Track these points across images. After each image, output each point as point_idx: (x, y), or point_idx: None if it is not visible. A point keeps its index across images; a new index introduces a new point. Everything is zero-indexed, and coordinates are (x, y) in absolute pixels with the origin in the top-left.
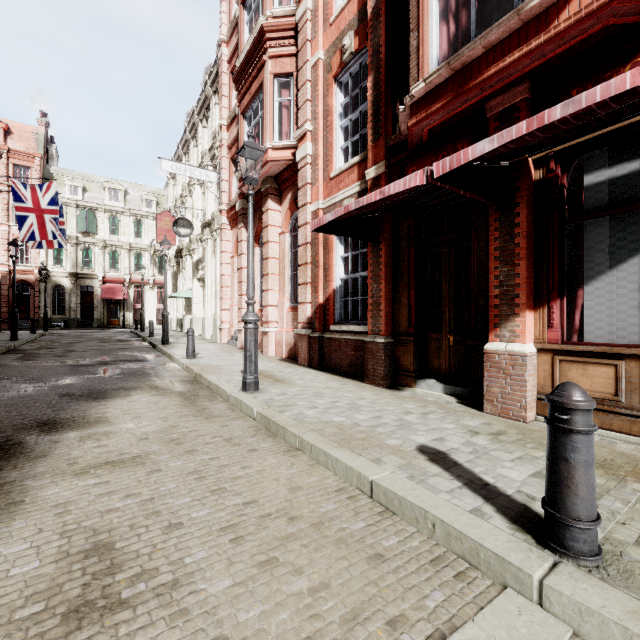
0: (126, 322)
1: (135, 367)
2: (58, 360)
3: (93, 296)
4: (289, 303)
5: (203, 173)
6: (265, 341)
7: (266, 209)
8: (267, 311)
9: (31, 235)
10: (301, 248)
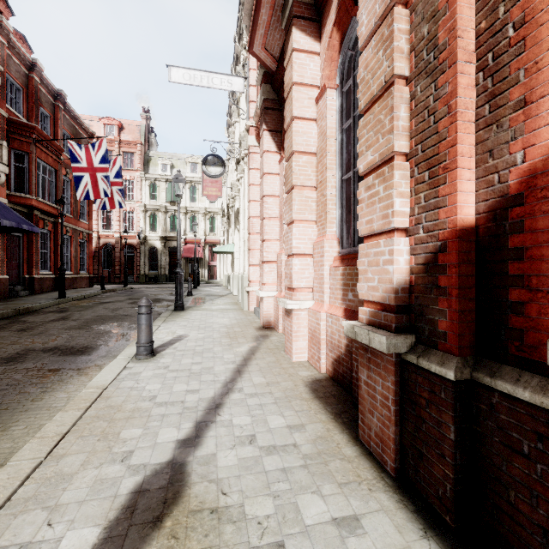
0: (202, 277)
1: (20, 379)
2: None
3: None
4: (336, 247)
5: (224, 80)
6: (287, 327)
7: (289, 54)
8: (290, 266)
9: (86, 194)
10: (367, 47)
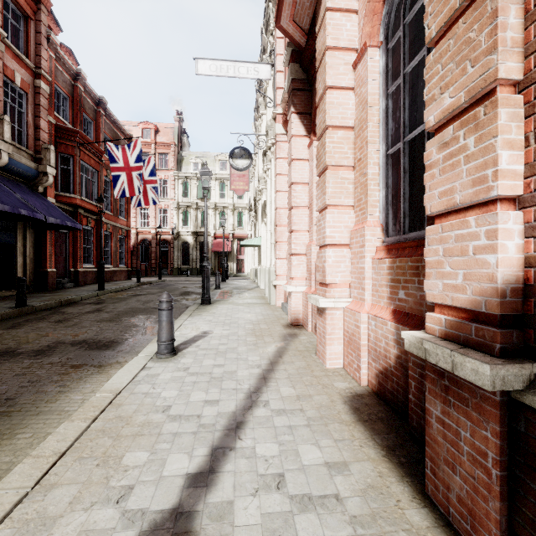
0: (231, 271)
1: (42, 375)
2: (30, 331)
3: (208, 250)
4: (380, 235)
5: (251, 69)
6: (319, 328)
7: (321, 17)
8: (323, 258)
9: (123, 192)
10: None
